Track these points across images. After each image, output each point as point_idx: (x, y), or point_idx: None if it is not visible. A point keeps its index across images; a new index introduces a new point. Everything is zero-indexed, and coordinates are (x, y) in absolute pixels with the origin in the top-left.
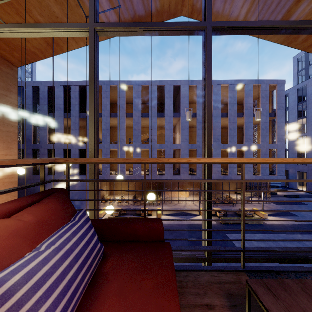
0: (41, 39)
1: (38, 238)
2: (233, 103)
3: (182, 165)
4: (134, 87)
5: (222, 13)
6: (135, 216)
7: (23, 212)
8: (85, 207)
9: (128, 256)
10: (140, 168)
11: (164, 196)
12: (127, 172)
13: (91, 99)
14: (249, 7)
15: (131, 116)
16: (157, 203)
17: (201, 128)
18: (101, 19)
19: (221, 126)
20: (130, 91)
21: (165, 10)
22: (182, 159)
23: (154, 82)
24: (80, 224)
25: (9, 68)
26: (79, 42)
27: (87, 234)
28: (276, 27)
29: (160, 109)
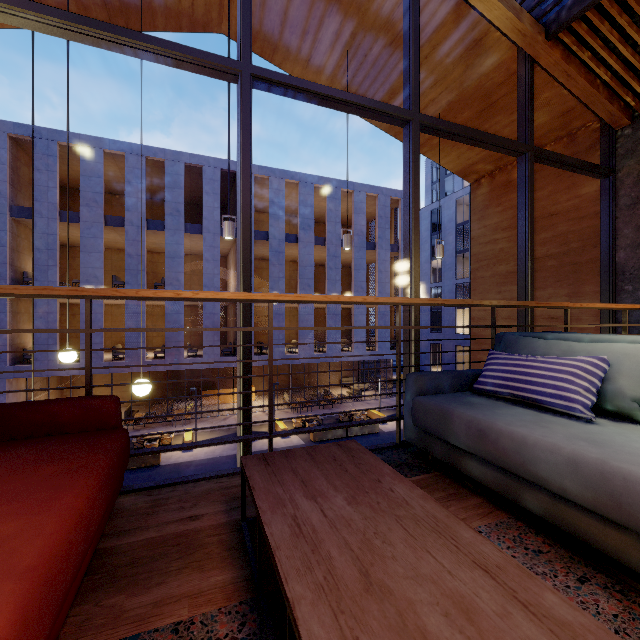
0: None
1: None
2: (335, 221)
3: None
4: (127, 156)
5: (294, 54)
6: None
7: None
8: None
9: (24, 451)
10: (143, 345)
11: (202, 404)
12: (109, 356)
13: None
14: (336, 58)
15: (119, 223)
16: (186, 420)
17: (278, 264)
18: None
19: (316, 261)
20: (118, 165)
21: (185, 11)
22: (164, 292)
23: (179, 156)
24: None
25: None
26: None
27: None
28: (352, 103)
29: (193, 216)
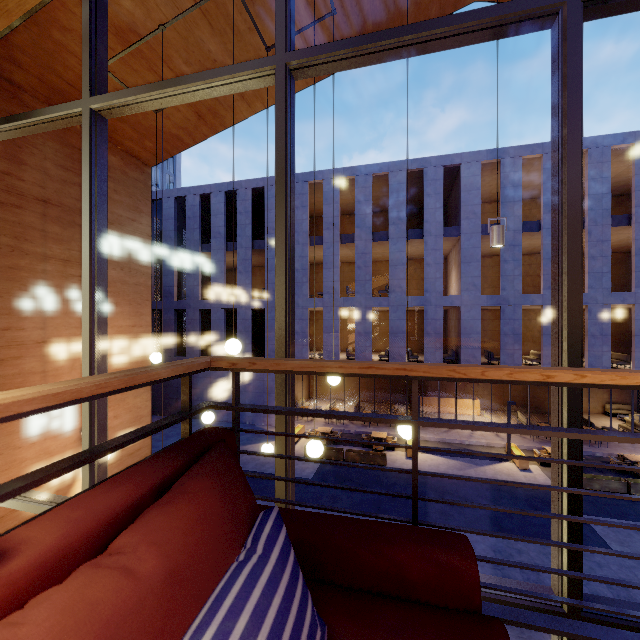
0: (188, 110)
1: (168, 634)
2: (600, 192)
3: (464, 345)
4: (357, 179)
5: None
6: (359, 449)
7: (138, 533)
8: (262, 421)
9: None
10: (370, 349)
11: (421, 410)
12: (342, 356)
13: (279, 218)
14: None
15: (351, 240)
16: None
17: (513, 259)
18: (296, 47)
19: None
20: (349, 189)
21: None
22: (524, 372)
23: (400, 165)
24: (269, 571)
25: (138, 171)
26: (254, 102)
27: (288, 612)
28: None
29: (412, 221)
